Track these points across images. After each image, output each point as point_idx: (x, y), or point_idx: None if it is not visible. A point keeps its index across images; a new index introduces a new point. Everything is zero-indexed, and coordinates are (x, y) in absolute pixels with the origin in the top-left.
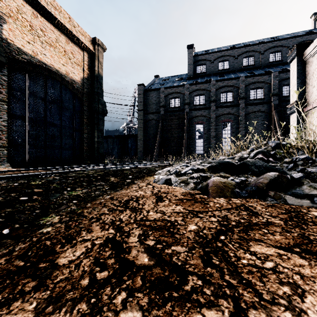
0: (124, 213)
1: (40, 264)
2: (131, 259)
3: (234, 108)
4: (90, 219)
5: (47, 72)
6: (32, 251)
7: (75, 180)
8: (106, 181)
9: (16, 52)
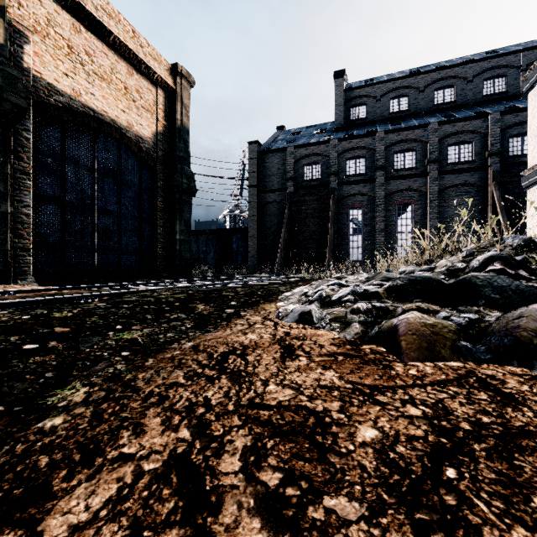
0: (216, 385)
1: (2, 532)
2: (219, 535)
3: (418, 180)
4: (146, 397)
5: (96, 123)
6: (2, 485)
7: (133, 309)
8: (189, 312)
9: (46, 91)
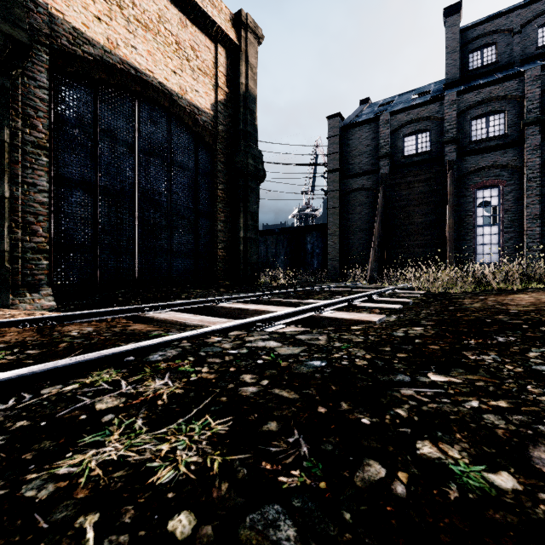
0: None
1: None
2: None
3: None
4: None
5: (138, 85)
6: None
7: None
8: None
9: (70, 38)
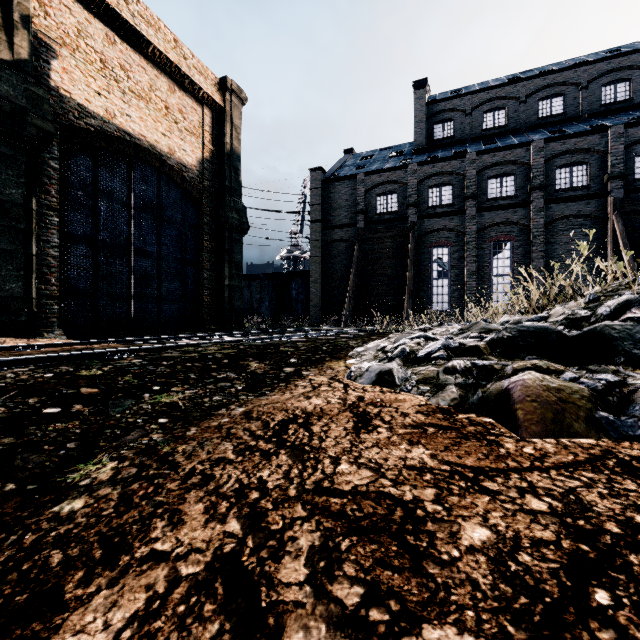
0: (273, 463)
1: None
2: None
3: (519, 211)
4: (187, 476)
5: (133, 149)
6: (2, 589)
7: (174, 366)
8: (239, 370)
9: (76, 113)
